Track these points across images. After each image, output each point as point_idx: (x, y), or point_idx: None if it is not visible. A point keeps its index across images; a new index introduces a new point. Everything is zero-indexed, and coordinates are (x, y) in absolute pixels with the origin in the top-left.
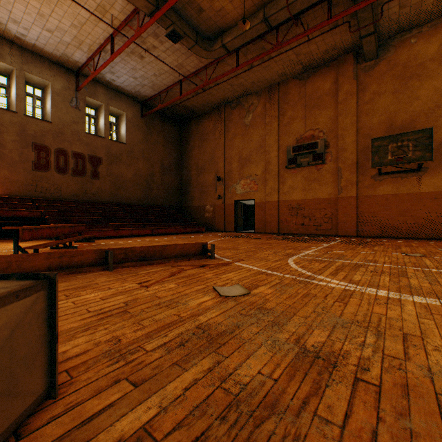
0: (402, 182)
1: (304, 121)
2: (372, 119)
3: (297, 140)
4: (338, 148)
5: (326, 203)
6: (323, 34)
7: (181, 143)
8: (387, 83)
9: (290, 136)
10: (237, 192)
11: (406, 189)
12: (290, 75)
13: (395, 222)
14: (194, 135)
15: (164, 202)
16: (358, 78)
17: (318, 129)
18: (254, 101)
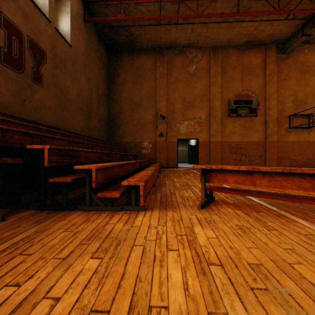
0: (301, 134)
1: (241, 82)
2: (285, 92)
3: (236, 95)
4: (266, 107)
5: (257, 145)
6: (295, 20)
7: (108, 72)
8: (293, 72)
9: (230, 91)
10: (180, 131)
11: (303, 138)
12: (233, 44)
13: (297, 158)
14: (126, 68)
15: (98, 135)
16: (277, 63)
17: (251, 91)
18: (198, 55)
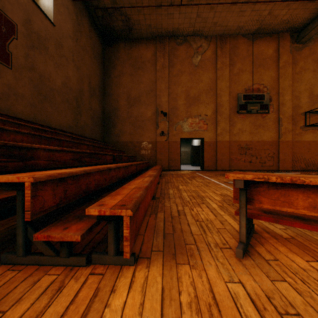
0: None
1: (251, 75)
2: (300, 86)
3: (245, 90)
4: (279, 103)
5: (269, 145)
6: (317, 0)
7: (103, 64)
8: (309, 63)
9: (239, 85)
10: (184, 130)
11: None
12: (243, 32)
13: (314, 160)
14: (124, 59)
15: (91, 133)
16: (291, 53)
17: (263, 84)
18: (204, 44)
